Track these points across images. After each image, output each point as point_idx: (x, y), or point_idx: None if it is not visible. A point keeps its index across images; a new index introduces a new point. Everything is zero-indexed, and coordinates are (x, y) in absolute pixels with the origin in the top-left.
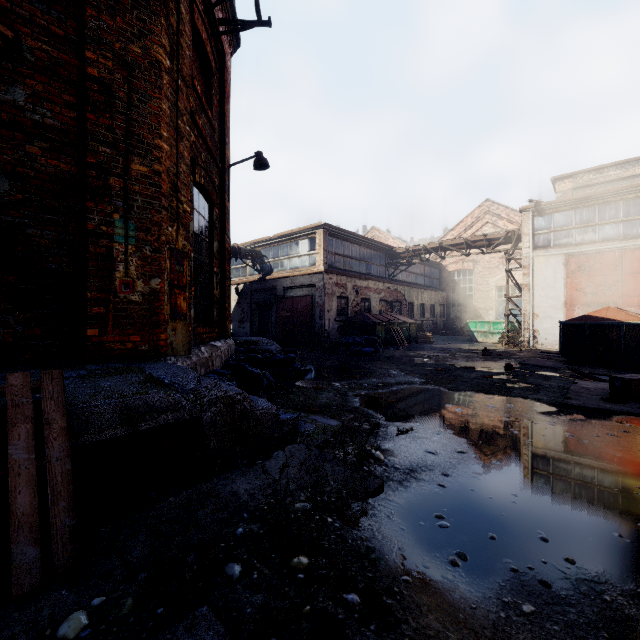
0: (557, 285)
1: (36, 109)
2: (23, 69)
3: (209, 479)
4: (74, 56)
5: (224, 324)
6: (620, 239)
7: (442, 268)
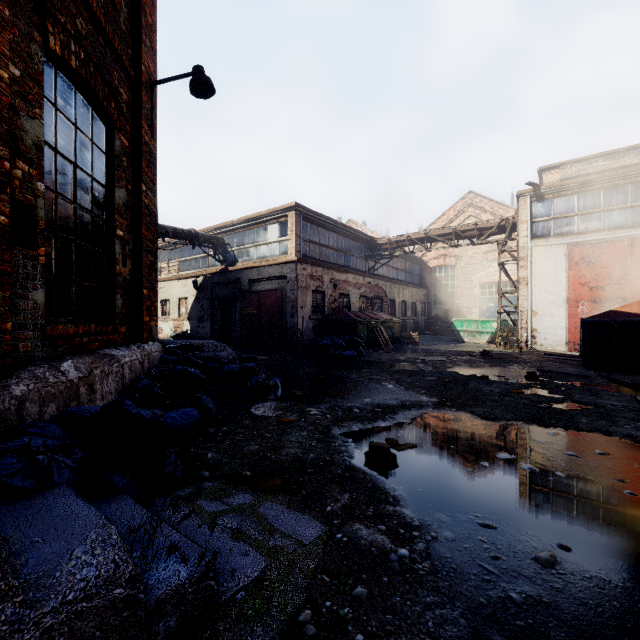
0: (558, 279)
1: None
2: None
3: None
4: None
5: (140, 320)
6: (629, 227)
7: (423, 264)
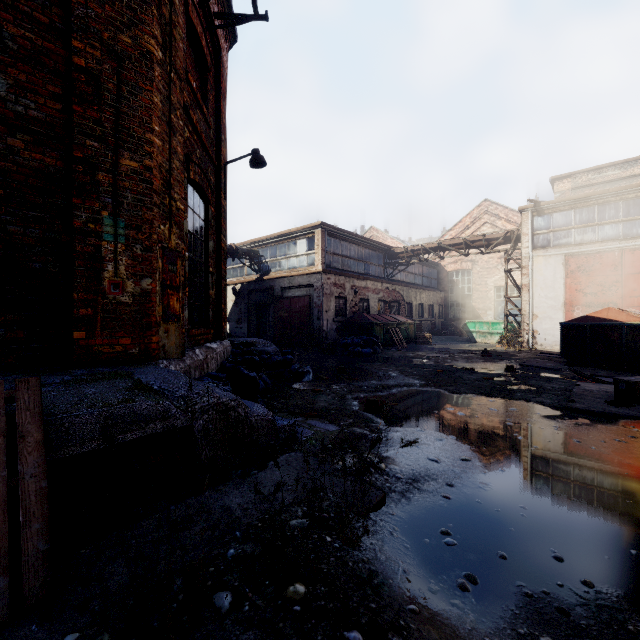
0: (556, 285)
1: (19, 100)
2: (4, 57)
3: (200, 492)
4: (60, 45)
5: (220, 325)
6: (620, 239)
7: (440, 268)
